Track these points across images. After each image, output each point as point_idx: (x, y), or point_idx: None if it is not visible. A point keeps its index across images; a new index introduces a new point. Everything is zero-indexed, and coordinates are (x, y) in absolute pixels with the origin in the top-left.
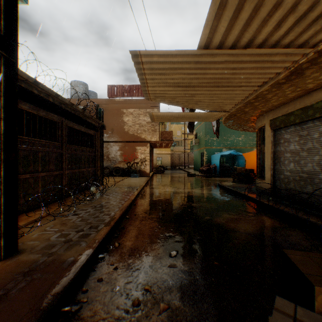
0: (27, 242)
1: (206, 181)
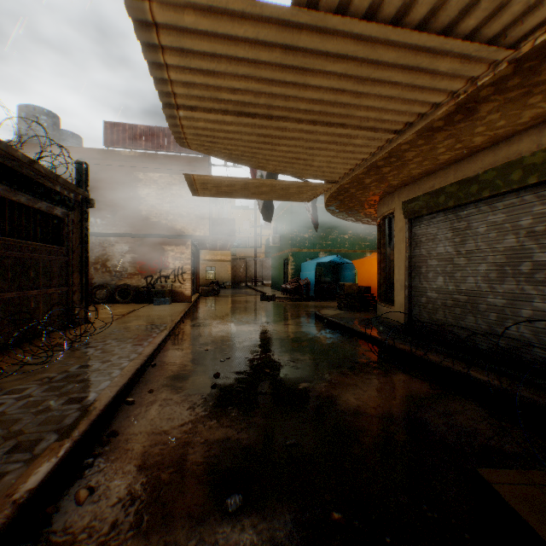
0: None
1: (294, 309)
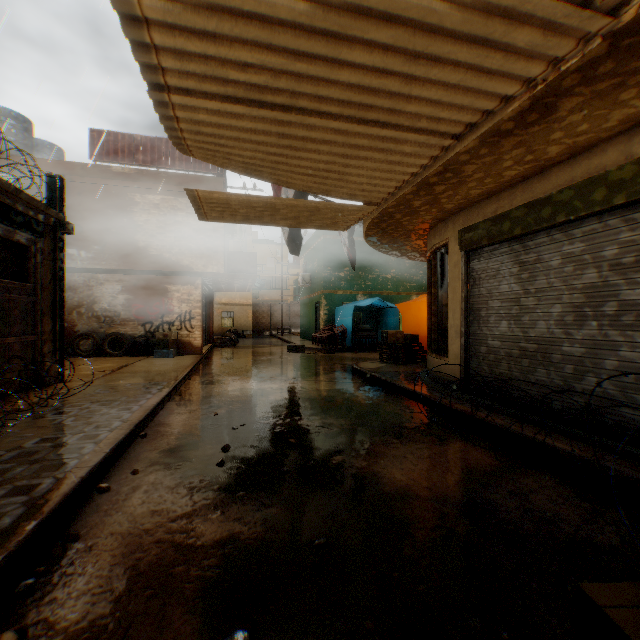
0: None
1: (327, 362)
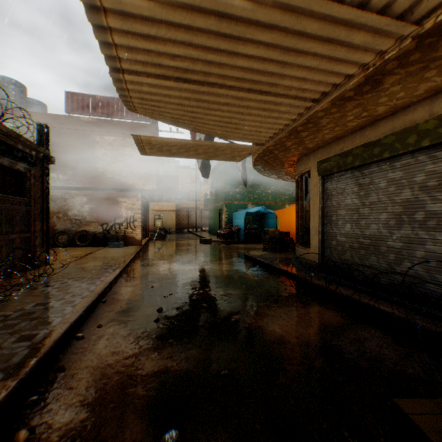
0: None
1: (227, 250)
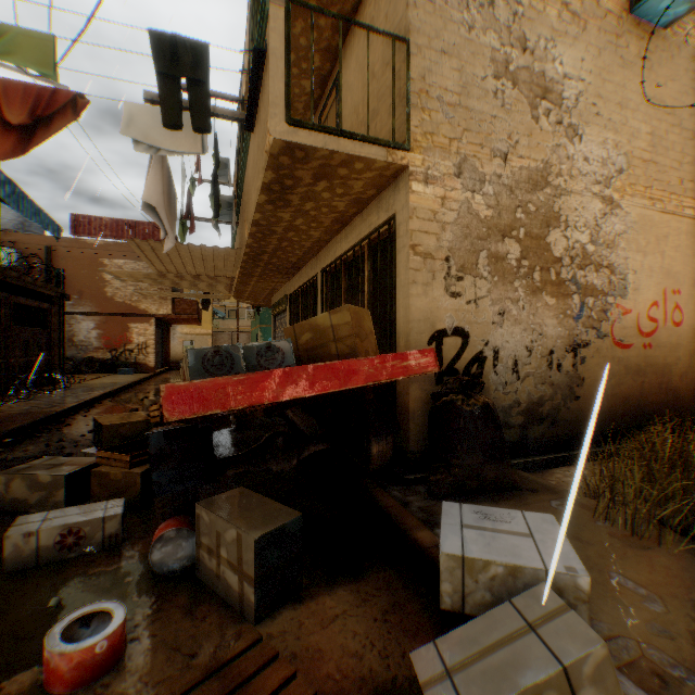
0: (4, 410)
1: None
